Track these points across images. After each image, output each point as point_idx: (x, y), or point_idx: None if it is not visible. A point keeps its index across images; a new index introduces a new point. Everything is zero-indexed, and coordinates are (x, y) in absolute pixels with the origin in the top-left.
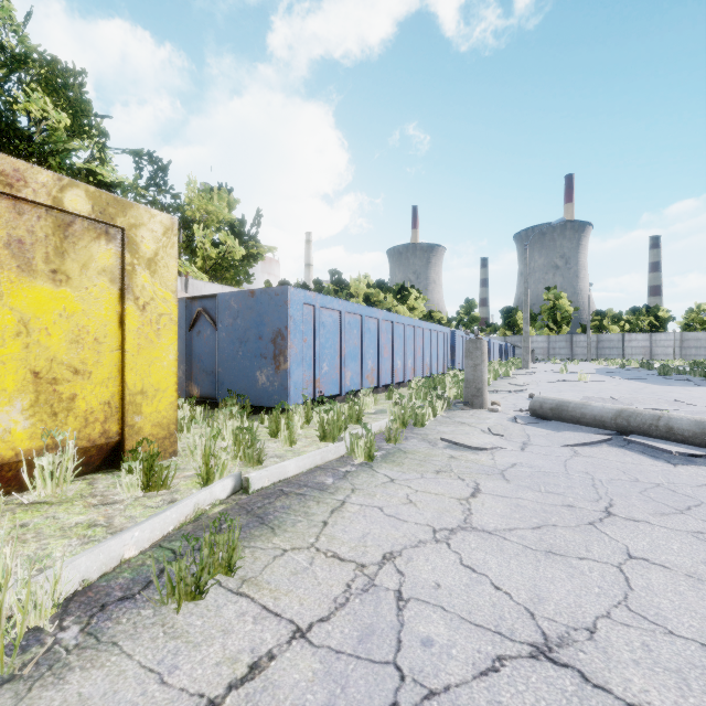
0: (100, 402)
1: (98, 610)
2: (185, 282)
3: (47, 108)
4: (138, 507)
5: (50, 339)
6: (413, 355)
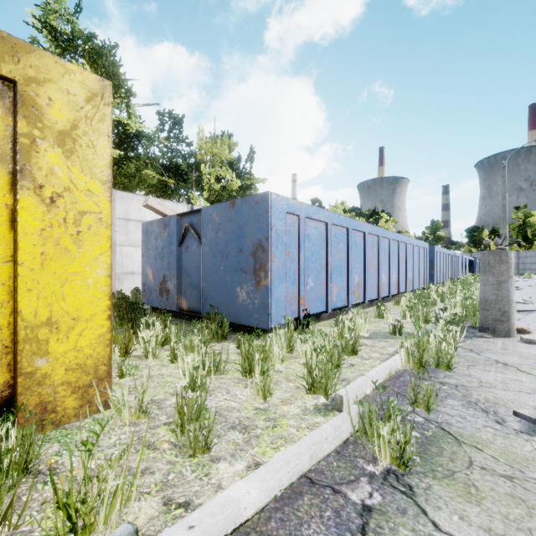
0: None
1: None
2: (191, 209)
3: None
4: None
5: None
6: (396, 270)
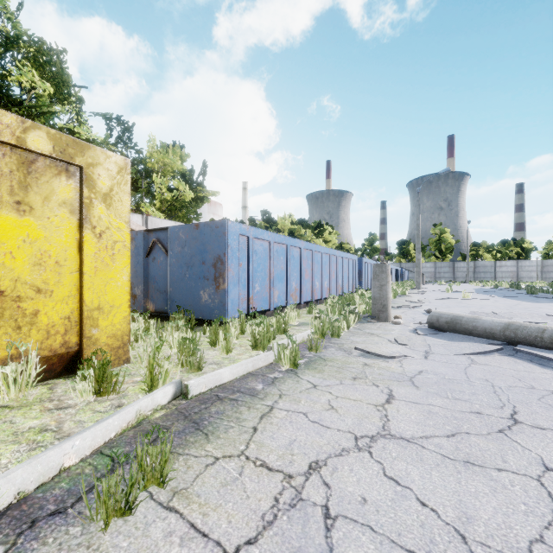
0: (61, 316)
1: (27, 527)
2: (146, 219)
3: (35, 79)
4: (88, 412)
5: (14, 261)
6: (328, 278)
